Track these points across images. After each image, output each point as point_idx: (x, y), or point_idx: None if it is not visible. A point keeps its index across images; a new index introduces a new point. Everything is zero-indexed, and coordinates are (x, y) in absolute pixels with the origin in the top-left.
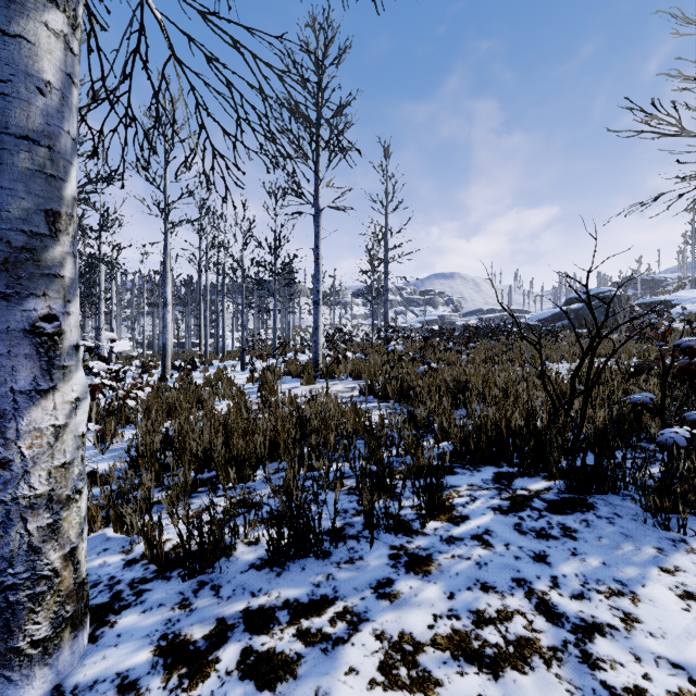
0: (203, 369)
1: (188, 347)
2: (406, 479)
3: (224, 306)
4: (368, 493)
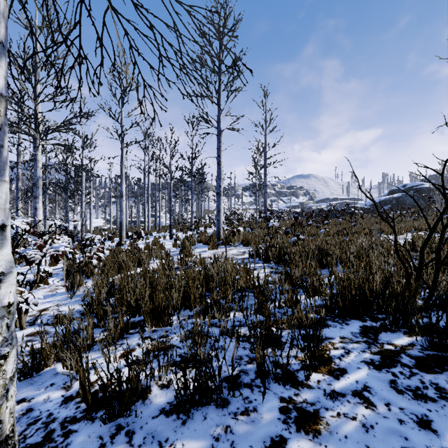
0: (146, 238)
1: (138, 223)
2: (293, 339)
3: (160, 197)
4: (260, 348)
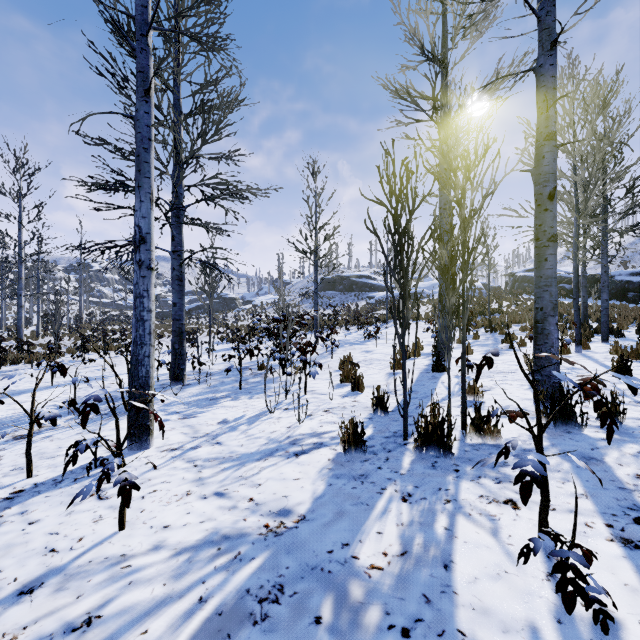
0: None
1: None
2: None
3: None
4: None
